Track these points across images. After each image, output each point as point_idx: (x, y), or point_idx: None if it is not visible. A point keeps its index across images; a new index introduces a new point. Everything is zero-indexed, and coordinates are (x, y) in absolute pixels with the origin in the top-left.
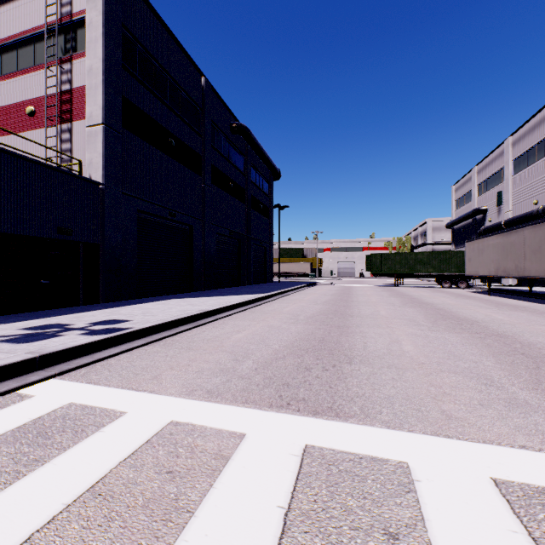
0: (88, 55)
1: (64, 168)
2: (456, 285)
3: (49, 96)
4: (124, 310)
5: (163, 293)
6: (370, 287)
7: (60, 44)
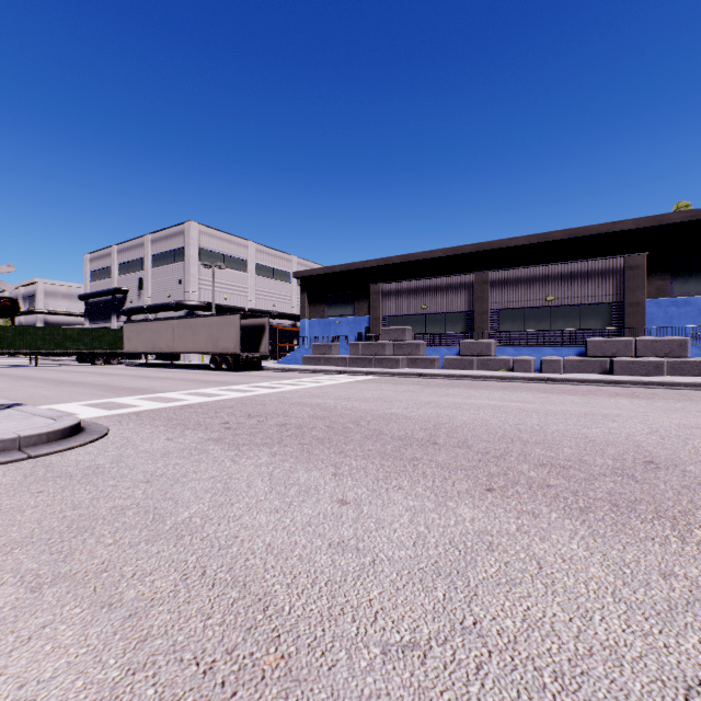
0: None
1: None
2: (110, 362)
3: None
4: None
5: None
6: (1, 368)
7: None
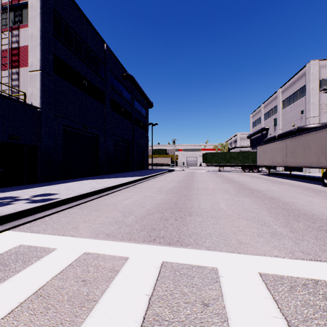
0: (30, 26)
1: (13, 97)
2: (252, 171)
3: (3, 50)
4: (54, 187)
5: (79, 176)
6: (204, 172)
7: (10, 18)
